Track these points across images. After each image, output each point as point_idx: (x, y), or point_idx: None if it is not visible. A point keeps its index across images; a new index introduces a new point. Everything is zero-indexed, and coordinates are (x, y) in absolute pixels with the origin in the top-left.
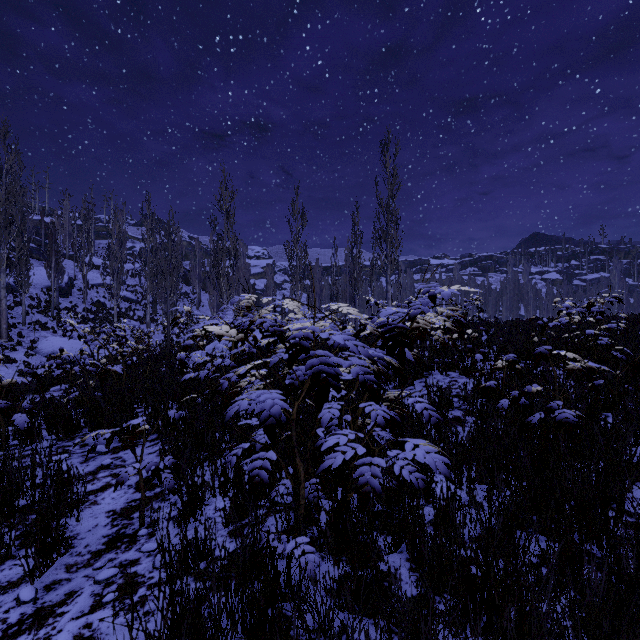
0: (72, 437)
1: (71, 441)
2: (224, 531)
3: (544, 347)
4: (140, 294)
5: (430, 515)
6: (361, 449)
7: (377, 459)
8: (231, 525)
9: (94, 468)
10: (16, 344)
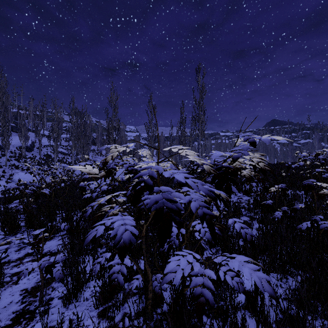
0: (16, 233)
1: (14, 235)
2: (95, 312)
3: (310, 180)
4: (69, 150)
5: (241, 300)
6: (196, 265)
7: (208, 271)
8: (100, 306)
9: (22, 255)
10: (1, 176)
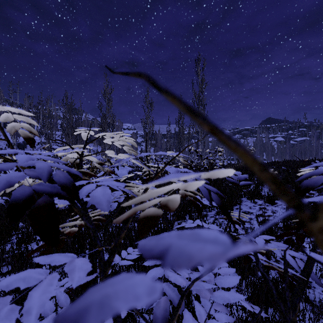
0: None
1: None
2: None
3: None
4: None
5: None
6: None
7: None
8: None
9: None
10: None
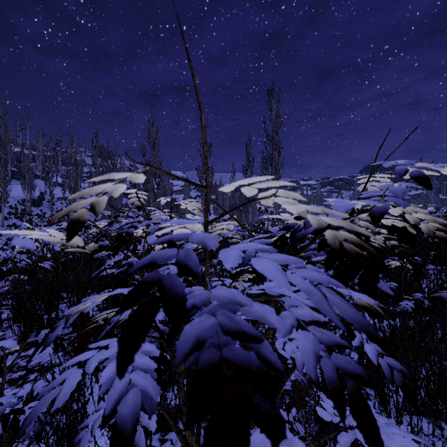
0: None
1: None
2: None
3: None
4: None
5: None
6: None
7: None
8: None
9: None
10: None
